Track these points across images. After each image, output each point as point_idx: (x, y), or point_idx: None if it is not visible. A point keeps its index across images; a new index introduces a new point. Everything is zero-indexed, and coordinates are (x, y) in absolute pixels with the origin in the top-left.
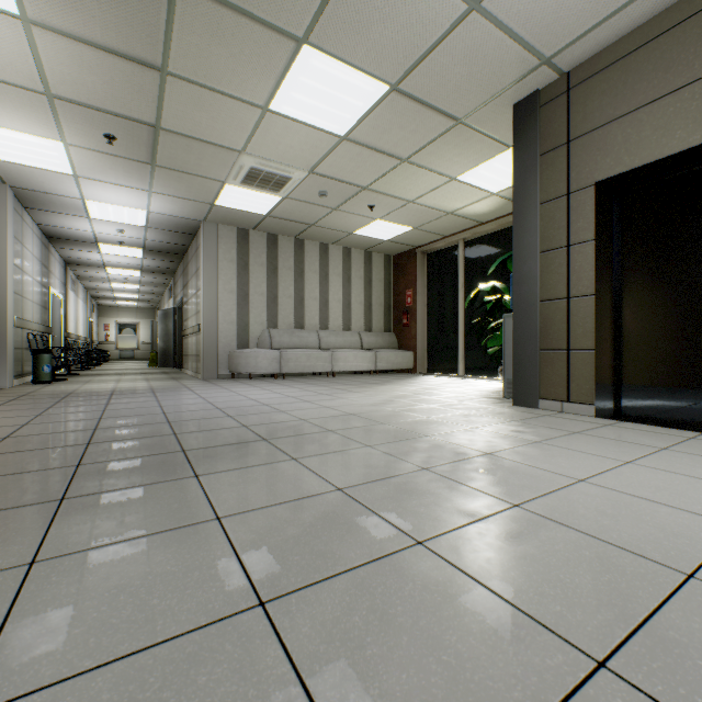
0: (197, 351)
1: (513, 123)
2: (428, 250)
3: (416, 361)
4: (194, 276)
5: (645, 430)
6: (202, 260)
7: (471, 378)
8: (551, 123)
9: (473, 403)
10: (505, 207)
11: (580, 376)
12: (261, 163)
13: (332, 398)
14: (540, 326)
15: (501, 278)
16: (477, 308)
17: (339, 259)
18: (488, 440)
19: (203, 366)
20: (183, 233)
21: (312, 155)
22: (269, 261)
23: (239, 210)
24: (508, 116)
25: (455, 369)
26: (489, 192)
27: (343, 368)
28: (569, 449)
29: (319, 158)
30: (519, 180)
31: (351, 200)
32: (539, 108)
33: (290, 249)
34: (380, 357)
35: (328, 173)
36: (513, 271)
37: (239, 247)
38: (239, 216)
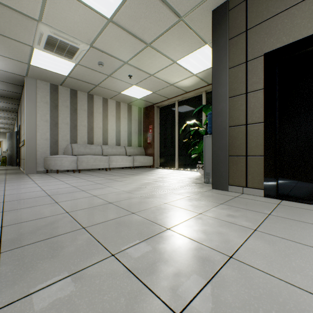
0: (24, 156)
1: (213, 21)
2: (160, 106)
3: (154, 161)
4: (23, 111)
5: (305, 208)
6: (25, 100)
7: (181, 170)
8: (235, 20)
9: (189, 187)
10: (198, 84)
11: (254, 172)
12: (55, 33)
13: (102, 187)
14: (229, 141)
15: (196, 120)
16: (186, 134)
17: (114, 107)
18: (218, 231)
19: (25, 166)
20: (14, 84)
21: (90, 31)
22: (71, 105)
23: (49, 70)
24: (208, 19)
25: (173, 165)
26: (192, 73)
27: (115, 165)
28: (287, 239)
29: (95, 35)
30: (216, 55)
31: (118, 70)
32: (228, 11)
33: (84, 99)
34: (135, 159)
35: (102, 48)
36: (213, 109)
37: (52, 95)
38: (50, 75)
